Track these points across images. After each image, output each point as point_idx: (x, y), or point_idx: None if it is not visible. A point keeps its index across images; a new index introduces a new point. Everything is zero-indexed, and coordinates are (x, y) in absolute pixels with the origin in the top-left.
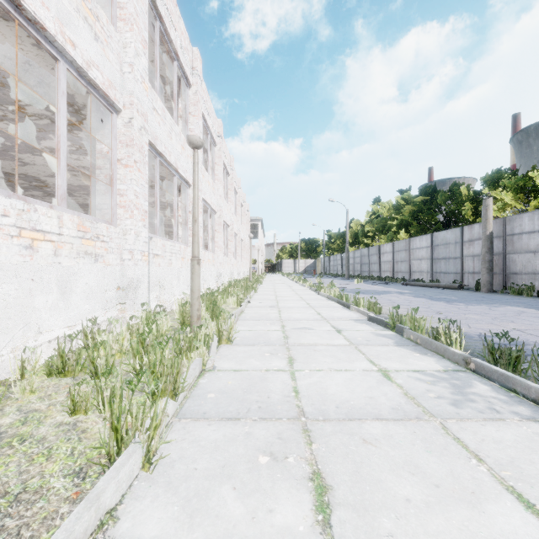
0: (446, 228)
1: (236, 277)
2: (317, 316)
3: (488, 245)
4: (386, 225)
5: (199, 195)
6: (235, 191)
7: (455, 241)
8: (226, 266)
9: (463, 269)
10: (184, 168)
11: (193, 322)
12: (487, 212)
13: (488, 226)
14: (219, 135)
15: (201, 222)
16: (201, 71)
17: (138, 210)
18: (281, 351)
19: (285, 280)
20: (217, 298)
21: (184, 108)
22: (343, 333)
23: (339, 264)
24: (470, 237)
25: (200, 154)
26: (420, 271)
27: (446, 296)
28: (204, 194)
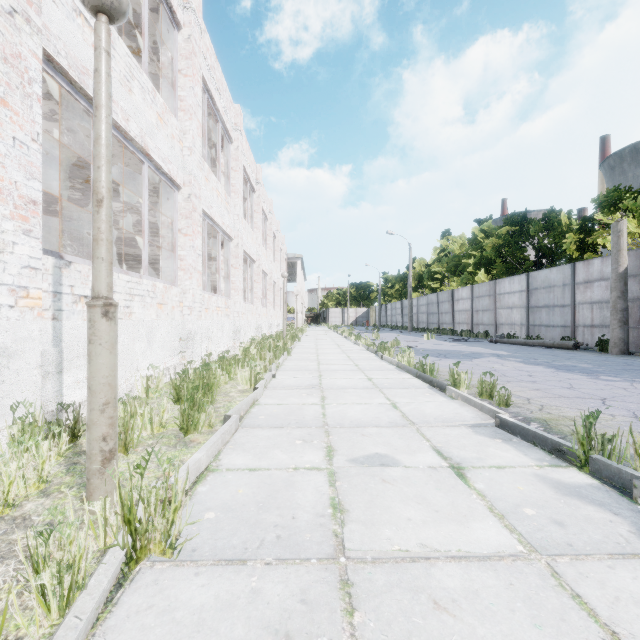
0: (539, 268)
1: (266, 331)
2: (393, 412)
3: (620, 287)
4: (460, 264)
5: (194, 204)
6: (265, 216)
7: (563, 282)
8: (249, 317)
9: (576, 320)
10: (163, 154)
11: (90, 473)
12: (619, 240)
13: (622, 260)
14: (236, 127)
15: (200, 248)
16: (200, 9)
17: (0, 192)
18: (325, 616)
19: (332, 335)
20: (215, 374)
21: (169, 62)
22: (472, 479)
23: (399, 313)
24: (586, 276)
25: (198, 140)
26: (511, 323)
27: (570, 361)
28: (208, 207)
